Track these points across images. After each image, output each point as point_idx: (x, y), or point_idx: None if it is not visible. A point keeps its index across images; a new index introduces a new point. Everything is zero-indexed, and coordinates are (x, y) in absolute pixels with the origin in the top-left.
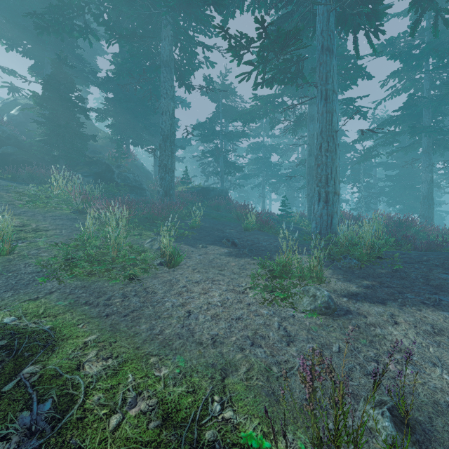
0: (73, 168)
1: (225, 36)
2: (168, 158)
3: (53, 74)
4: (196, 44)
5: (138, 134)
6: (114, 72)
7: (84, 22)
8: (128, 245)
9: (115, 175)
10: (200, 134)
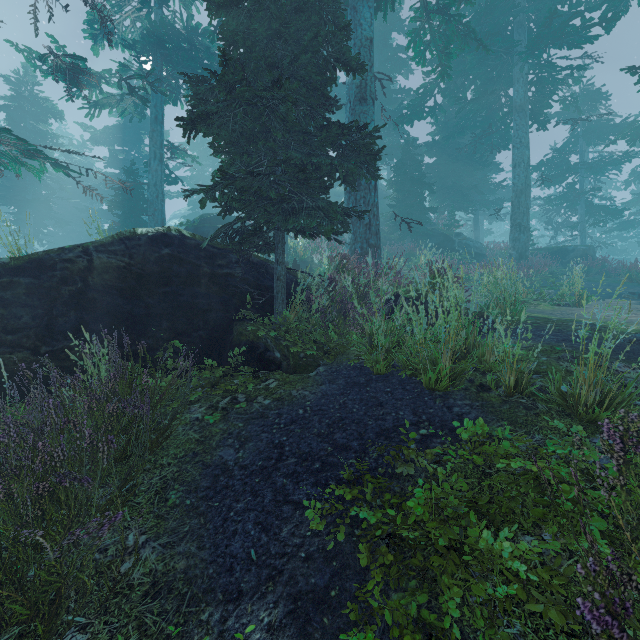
0: (419, 242)
1: (635, 72)
2: (523, 216)
3: (402, 160)
4: (560, 70)
5: (465, 196)
6: (445, 136)
7: (434, 102)
8: (531, 290)
9: (455, 244)
10: (546, 176)
